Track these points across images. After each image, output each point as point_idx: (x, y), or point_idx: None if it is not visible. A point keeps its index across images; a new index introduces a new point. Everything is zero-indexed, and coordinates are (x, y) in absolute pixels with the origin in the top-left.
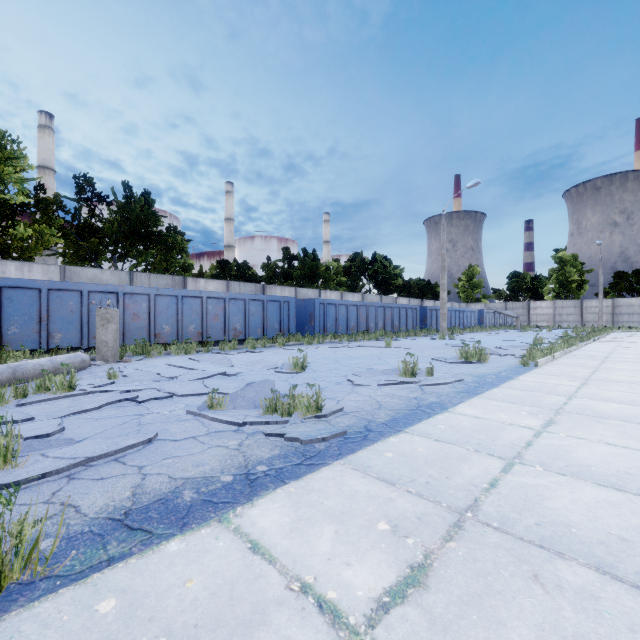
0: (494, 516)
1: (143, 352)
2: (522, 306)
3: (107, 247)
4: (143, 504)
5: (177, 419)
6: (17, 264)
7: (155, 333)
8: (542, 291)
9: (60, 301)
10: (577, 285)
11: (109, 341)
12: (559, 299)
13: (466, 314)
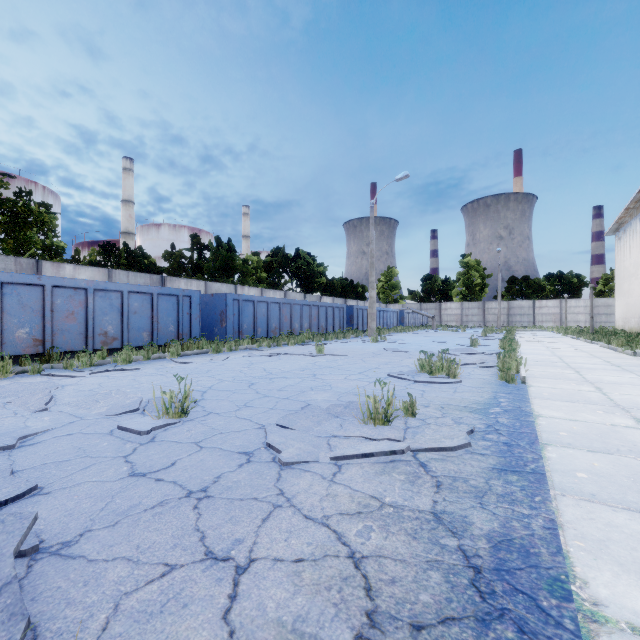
0: None
1: None
2: (435, 307)
3: None
4: None
5: None
6: None
7: None
8: (451, 293)
9: None
10: (480, 288)
11: None
12: (465, 301)
13: (389, 314)
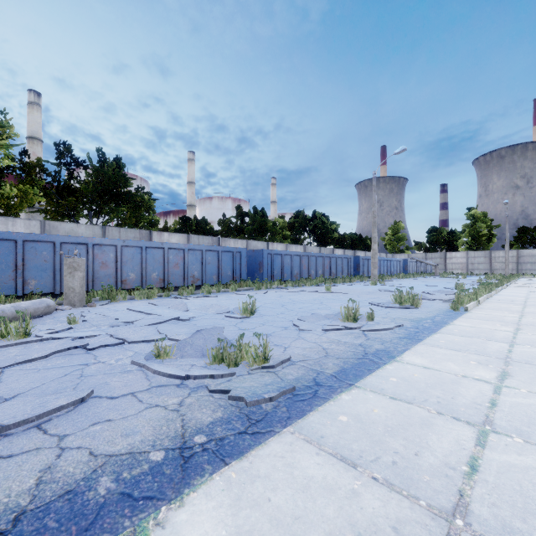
0: (493, 525)
1: (109, 297)
2: (440, 256)
3: (84, 205)
4: (43, 502)
5: (121, 370)
6: (2, 219)
7: (121, 280)
8: (457, 243)
9: (34, 251)
10: (487, 238)
11: (76, 287)
12: (471, 250)
13: (393, 263)
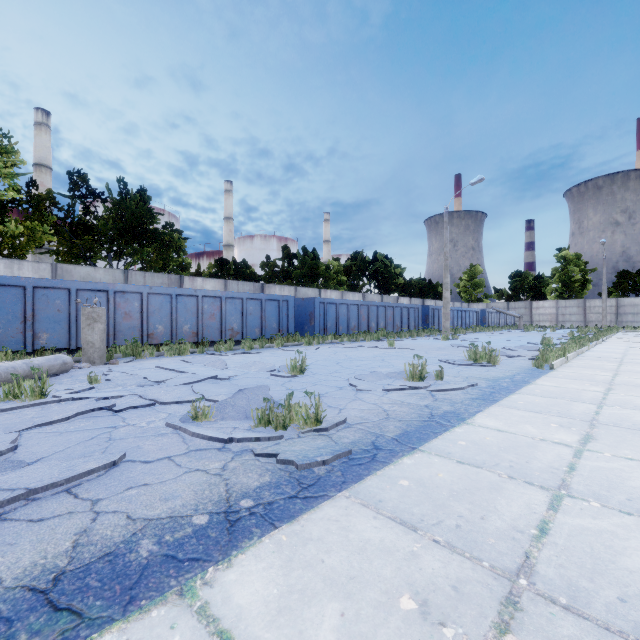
0: (558, 584)
1: (133, 353)
2: (524, 306)
3: (102, 245)
4: (83, 563)
5: (154, 433)
6: (6, 262)
7: (148, 333)
8: (544, 291)
9: (46, 299)
10: (580, 284)
11: (96, 342)
12: (562, 299)
13: (468, 314)
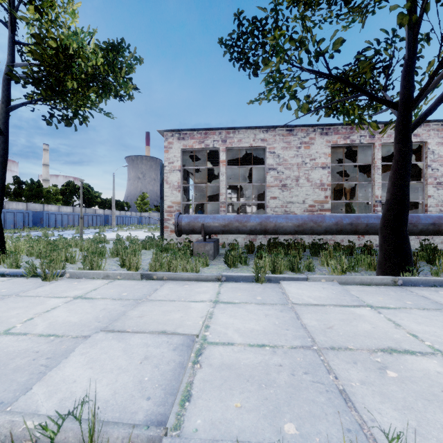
0: None
1: None
2: None
3: None
4: None
5: None
6: None
7: None
8: None
9: None
10: None
11: None
12: None
13: (132, 218)
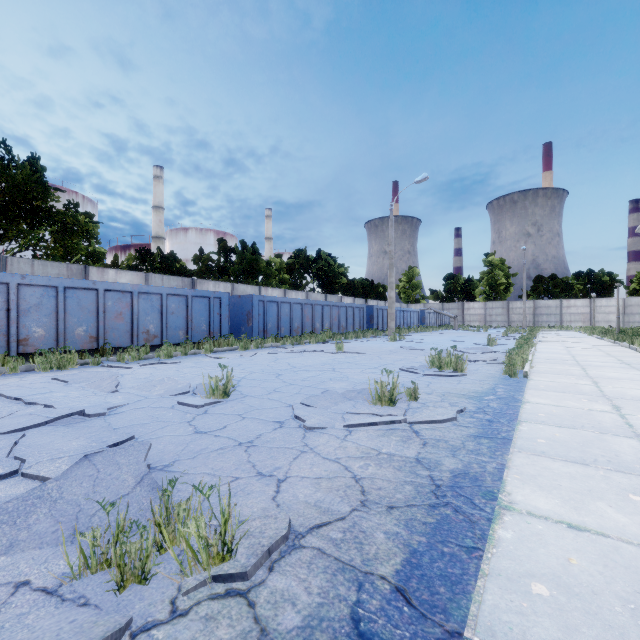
0: None
1: None
2: (457, 307)
3: None
4: None
5: None
6: None
7: (18, 339)
8: (474, 293)
9: None
10: (504, 287)
11: None
12: (489, 300)
13: (410, 314)
